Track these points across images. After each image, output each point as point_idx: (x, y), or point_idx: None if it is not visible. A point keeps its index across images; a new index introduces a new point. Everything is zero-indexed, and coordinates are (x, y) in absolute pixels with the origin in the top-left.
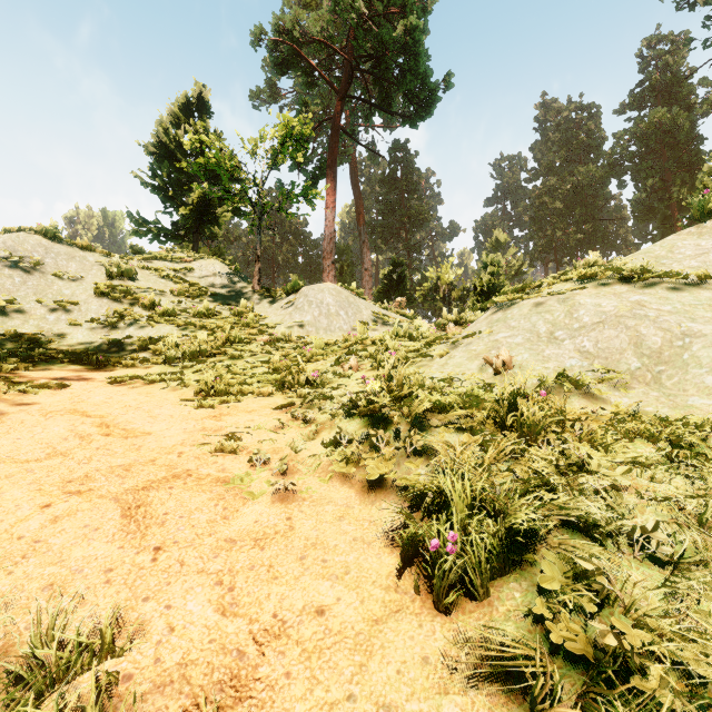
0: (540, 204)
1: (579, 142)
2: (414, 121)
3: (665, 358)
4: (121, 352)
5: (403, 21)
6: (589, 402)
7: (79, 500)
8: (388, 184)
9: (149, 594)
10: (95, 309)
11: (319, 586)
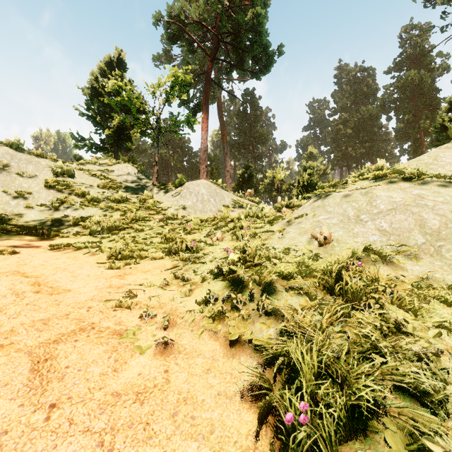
0: (337, 130)
1: (362, 91)
2: (258, 76)
3: (443, 236)
4: (61, 226)
5: (251, 10)
6: (390, 268)
7: None
8: (242, 116)
9: None
10: (44, 197)
11: (187, 448)
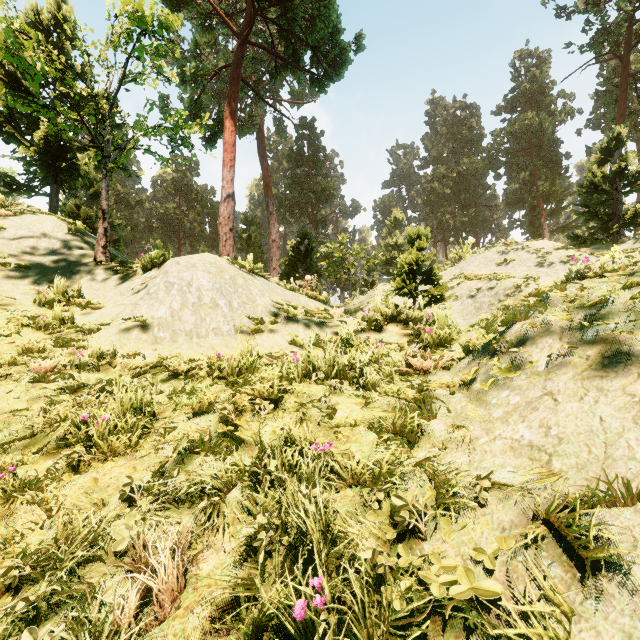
0: (431, 188)
1: (463, 137)
2: (323, 85)
3: None
4: None
5: None
6: None
7: None
8: (296, 159)
9: None
10: None
11: None
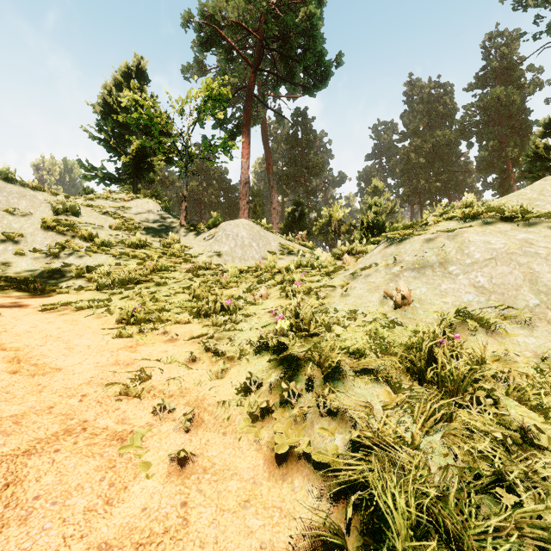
0: (408, 159)
1: (437, 112)
2: (312, 91)
3: None
4: (60, 278)
5: (304, 9)
6: (495, 340)
7: None
8: (291, 141)
9: None
10: (39, 241)
11: None
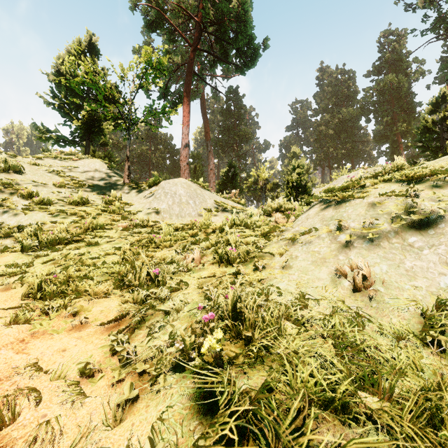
0: (319, 130)
1: (343, 93)
2: (243, 70)
3: None
4: None
5: None
6: None
7: None
8: (226, 114)
9: None
10: None
11: None
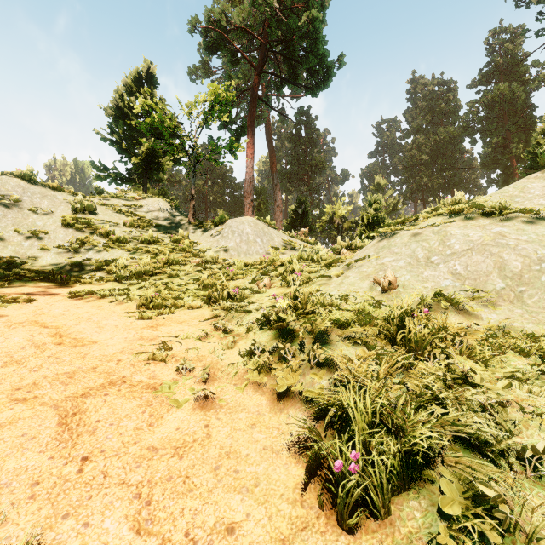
0: (411, 156)
1: (440, 109)
2: (315, 92)
3: (526, 280)
4: (81, 271)
5: (306, 13)
6: (463, 317)
7: (23, 407)
8: (295, 140)
9: (69, 510)
10: (61, 237)
11: (231, 500)
